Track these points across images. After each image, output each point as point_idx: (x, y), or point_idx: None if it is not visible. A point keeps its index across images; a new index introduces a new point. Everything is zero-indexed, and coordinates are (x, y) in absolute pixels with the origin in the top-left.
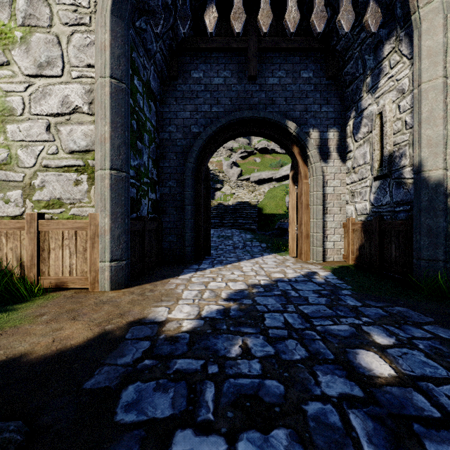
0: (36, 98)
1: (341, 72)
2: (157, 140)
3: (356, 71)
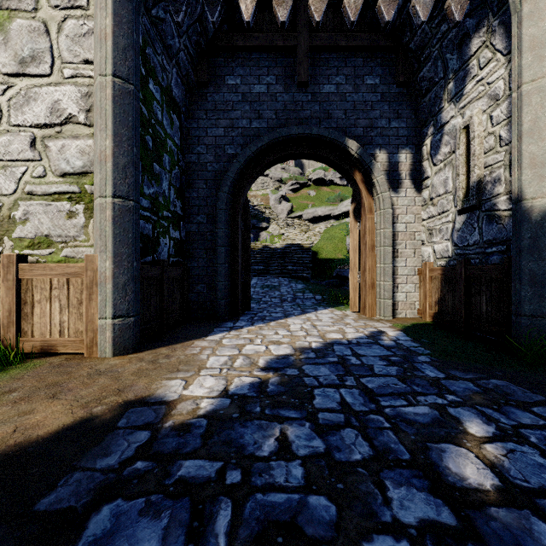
0: (17, 104)
1: (415, 78)
2: (181, 164)
3: (435, 75)
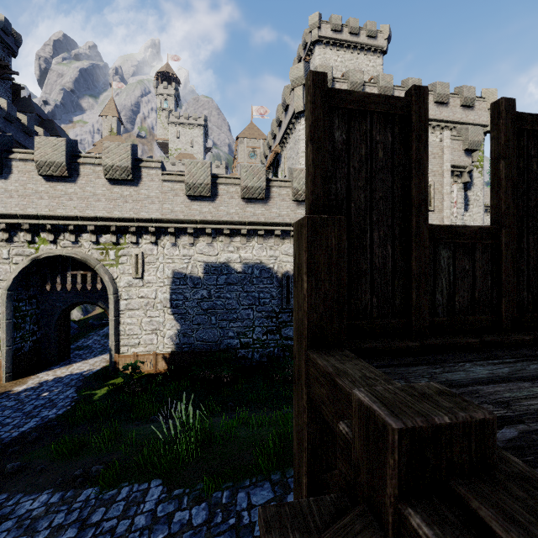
0: None
1: None
2: (38, 312)
3: None
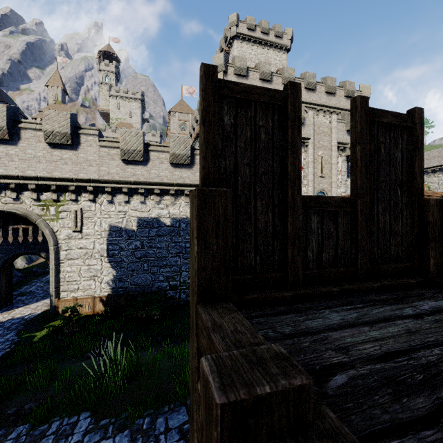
0: None
1: None
2: None
3: None
